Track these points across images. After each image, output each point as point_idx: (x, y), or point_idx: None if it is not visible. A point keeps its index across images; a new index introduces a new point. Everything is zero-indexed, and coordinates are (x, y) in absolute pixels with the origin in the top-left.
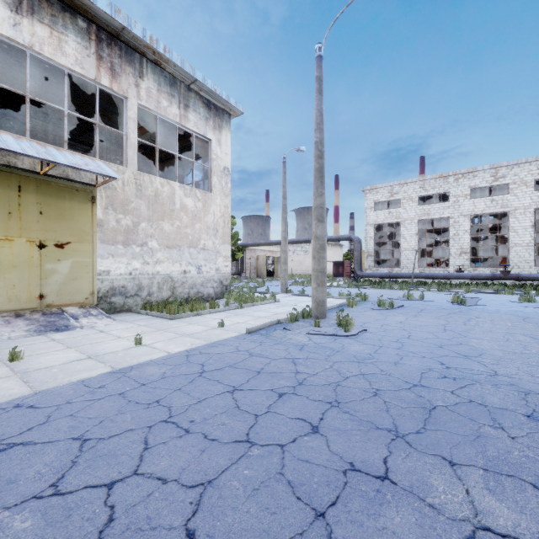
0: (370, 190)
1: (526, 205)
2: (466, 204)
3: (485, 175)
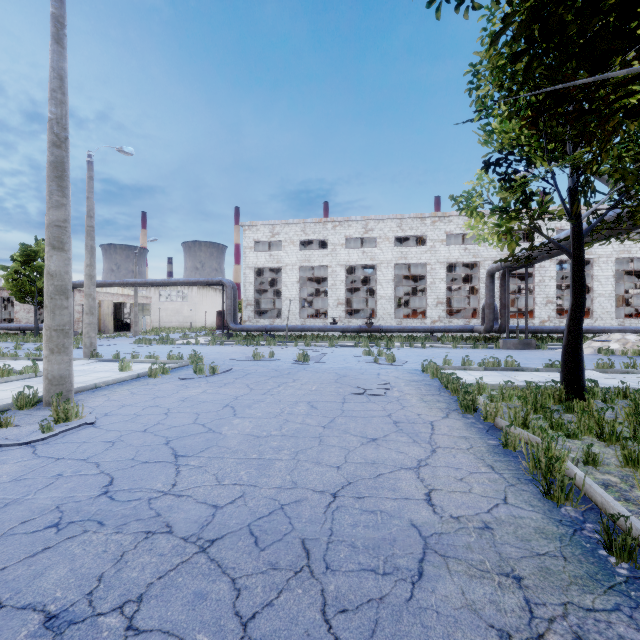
0: (249, 227)
1: (389, 259)
2: (342, 253)
3: (358, 226)
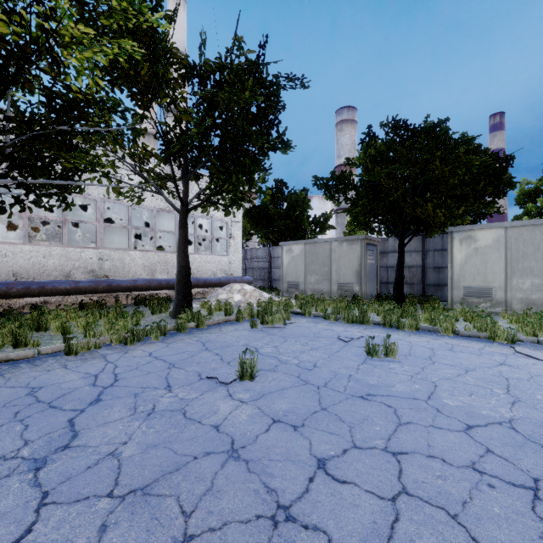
0: None
1: None
2: None
3: None
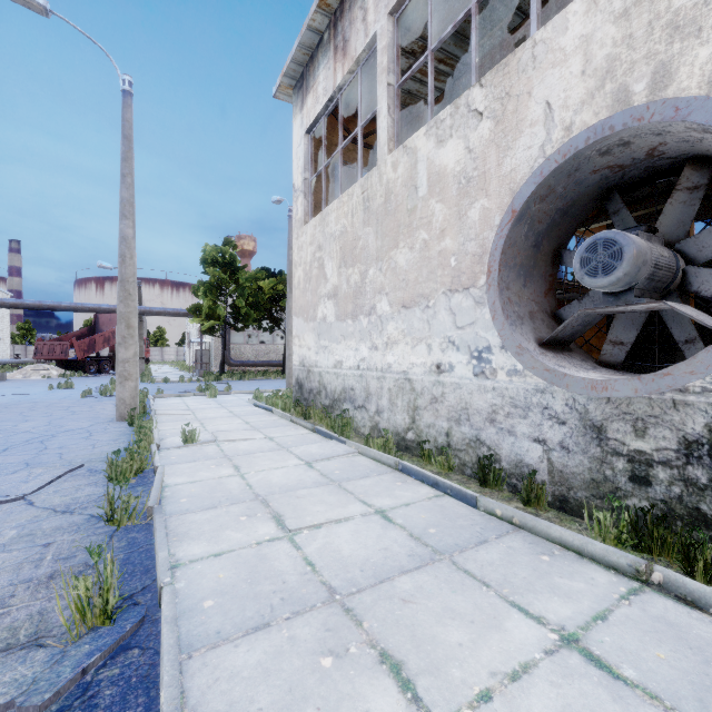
0: None
1: None
2: None
3: None
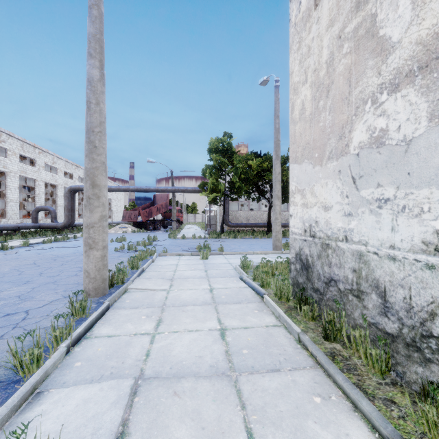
0: None
1: None
2: None
3: None
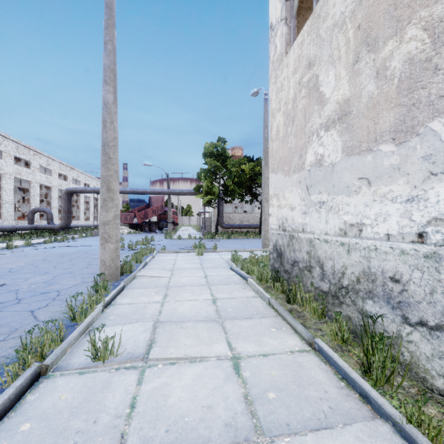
0: None
1: None
2: None
3: None
